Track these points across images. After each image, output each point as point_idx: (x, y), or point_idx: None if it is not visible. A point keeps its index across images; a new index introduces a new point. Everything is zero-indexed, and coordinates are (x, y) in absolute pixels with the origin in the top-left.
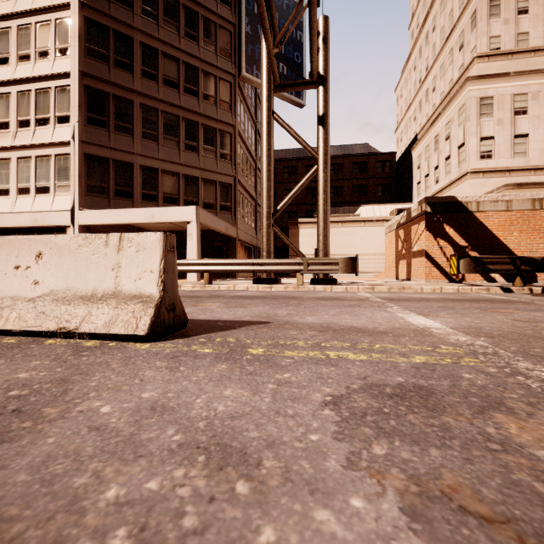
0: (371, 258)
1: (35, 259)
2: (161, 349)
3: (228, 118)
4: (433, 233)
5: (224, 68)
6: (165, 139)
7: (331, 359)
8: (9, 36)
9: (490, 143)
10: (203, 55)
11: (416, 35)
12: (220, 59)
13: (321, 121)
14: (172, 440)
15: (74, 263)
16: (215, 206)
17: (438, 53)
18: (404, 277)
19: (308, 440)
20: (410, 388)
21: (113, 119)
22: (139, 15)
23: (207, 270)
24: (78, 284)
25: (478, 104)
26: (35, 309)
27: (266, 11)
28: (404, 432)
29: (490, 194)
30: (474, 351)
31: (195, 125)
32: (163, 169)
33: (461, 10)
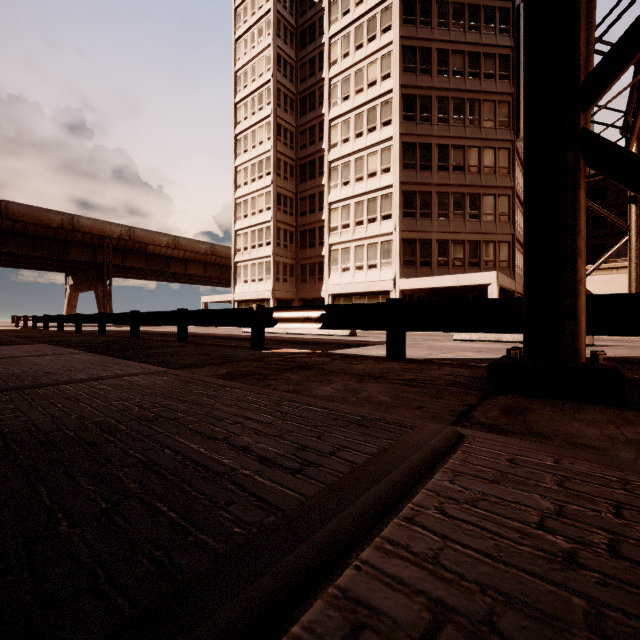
0: None
1: None
2: (602, 347)
3: (506, 182)
4: None
5: (503, 138)
6: (453, 215)
7: None
8: (349, 167)
9: None
10: (484, 134)
11: None
12: (499, 131)
13: (634, 200)
14: None
15: None
16: (494, 264)
17: None
18: None
19: None
20: None
21: (418, 209)
22: (435, 124)
23: None
24: None
25: None
26: None
27: None
28: None
29: None
30: None
31: (477, 196)
32: (452, 239)
33: None
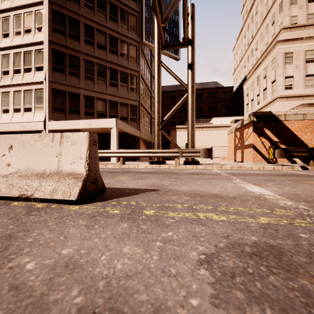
0: (219, 149)
1: (8, 150)
2: (85, 210)
3: (135, 67)
4: (258, 133)
5: (133, 38)
6: (98, 80)
7: (201, 220)
8: (9, 21)
9: (291, 80)
10: (120, 30)
11: (246, 17)
12: (130, 32)
13: (190, 67)
14: (73, 303)
15: (32, 152)
16: (127, 119)
17: (259, 27)
18: (239, 160)
19: (189, 306)
20: (264, 247)
21: (68, 68)
22: (83, 7)
23: (122, 156)
24: (35, 166)
25: (284, 56)
26: (7, 182)
27: (157, 0)
28: (271, 297)
29: (292, 110)
30: (301, 213)
31: (116, 71)
32: (97, 97)
33: (273, 1)
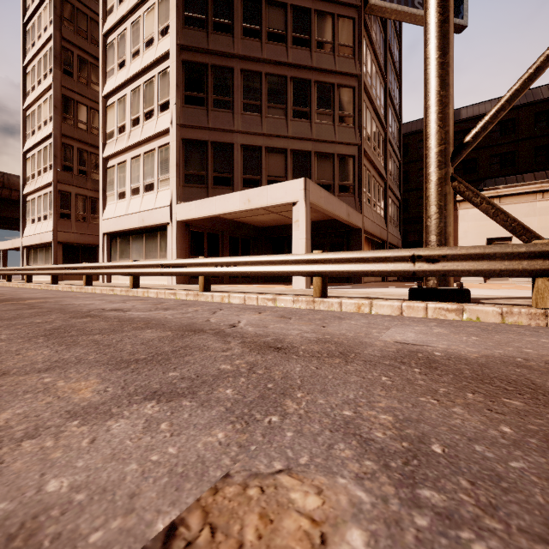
0: None
1: None
2: None
3: (349, 67)
4: None
5: (345, 0)
6: (269, 109)
7: None
8: (125, 38)
9: None
10: None
11: None
12: None
13: None
14: None
15: None
16: (332, 188)
17: None
18: None
19: None
20: None
21: (212, 94)
22: None
23: (318, 272)
24: None
25: None
26: None
27: None
28: None
29: None
30: None
31: (307, 84)
32: (267, 146)
33: None
